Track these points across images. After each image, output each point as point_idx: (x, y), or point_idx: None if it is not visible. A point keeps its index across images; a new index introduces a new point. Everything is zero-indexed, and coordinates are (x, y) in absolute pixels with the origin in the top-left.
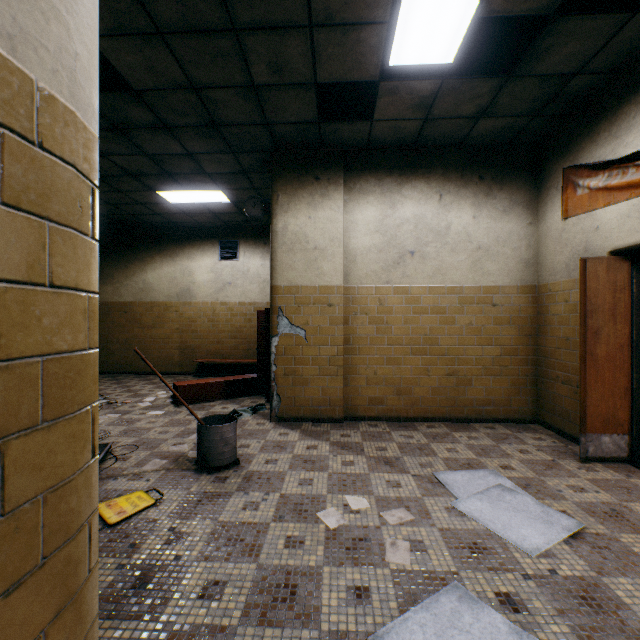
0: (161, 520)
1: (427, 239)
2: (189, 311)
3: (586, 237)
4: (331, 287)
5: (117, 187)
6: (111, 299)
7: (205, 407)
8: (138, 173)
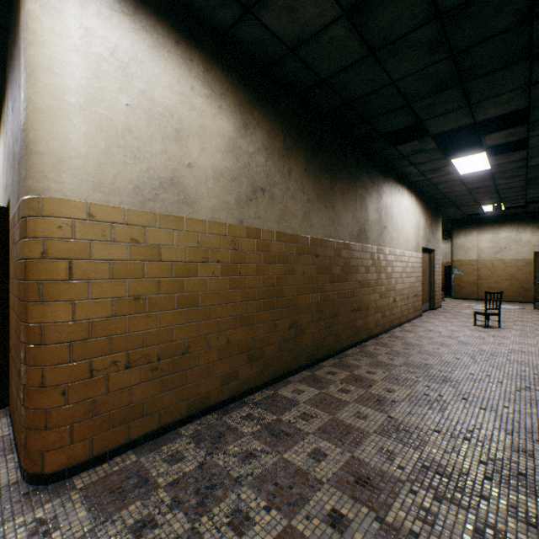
0: None
1: (511, 243)
2: None
3: None
4: (472, 260)
5: None
6: None
7: None
8: None
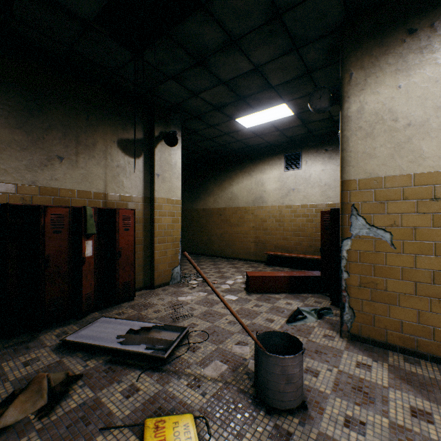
0: None
1: None
2: (261, 213)
3: None
4: (436, 174)
5: (209, 123)
6: (212, 206)
7: (270, 299)
8: (220, 105)
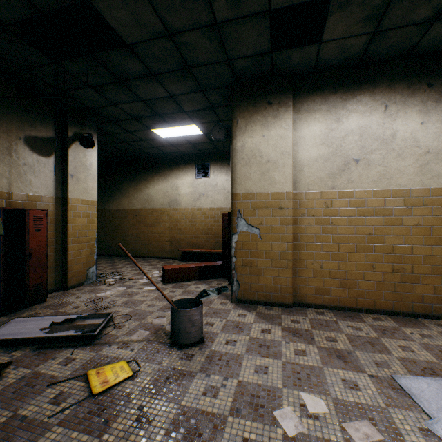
0: (134, 395)
1: (372, 147)
2: (176, 214)
3: None
4: (281, 193)
5: (127, 129)
6: (127, 207)
7: (183, 286)
8: (138, 116)
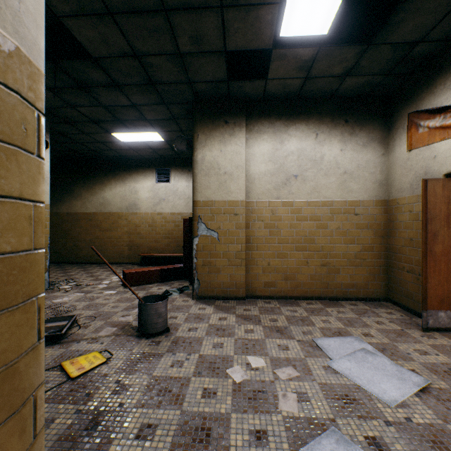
0: (110, 374)
1: (307, 166)
2: (135, 219)
3: (426, 164)
4: (236, 201)
5: (83, 130)
6: (80, 210)
7: (145, 288)
8: (98, 120)
